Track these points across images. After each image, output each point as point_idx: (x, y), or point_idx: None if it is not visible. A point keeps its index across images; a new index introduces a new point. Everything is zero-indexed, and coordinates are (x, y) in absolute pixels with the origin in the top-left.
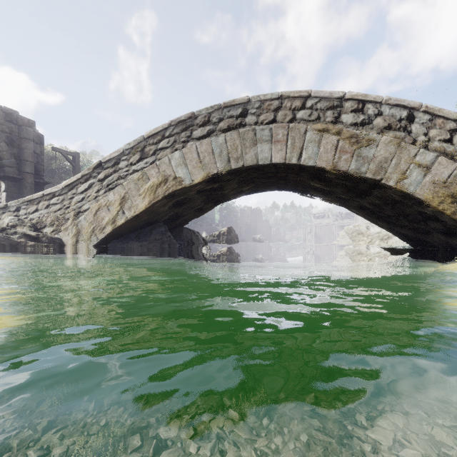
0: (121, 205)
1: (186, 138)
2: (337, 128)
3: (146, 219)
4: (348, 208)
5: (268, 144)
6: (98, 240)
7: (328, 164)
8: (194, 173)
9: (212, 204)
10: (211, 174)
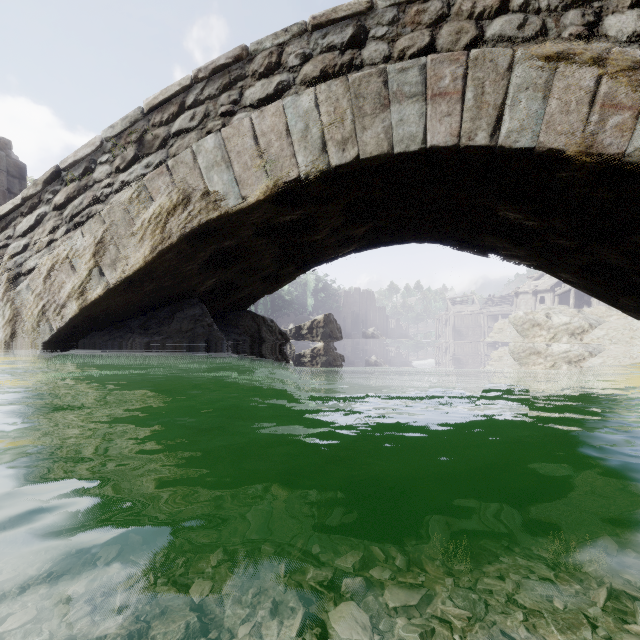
0: (97, 257)
1: (230, 106)
2: (595, 47)
3: (155, 289)
4: (554, 273)
5: (418, 103)
6: (52, 332)
7: (572, 141)
8: (247, 182)
9: (295, 267)
10: (284, 181)
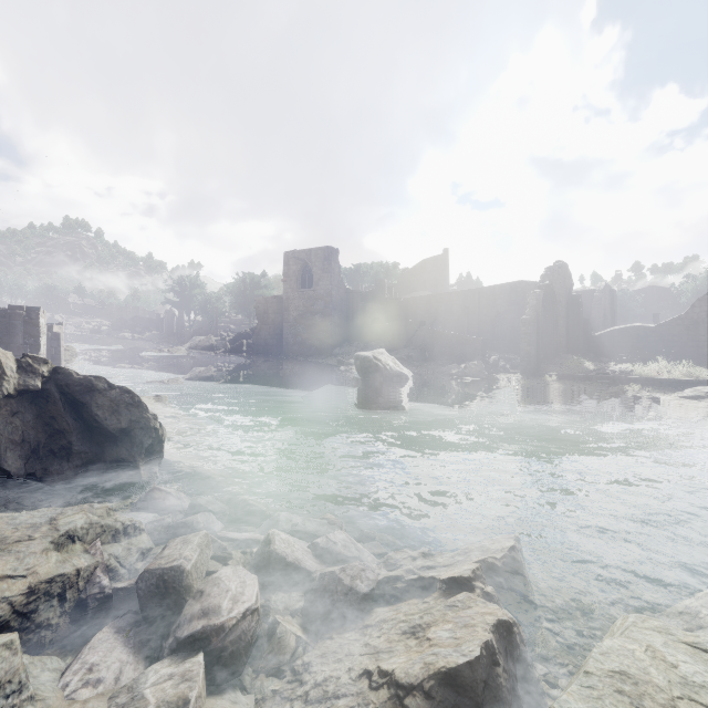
0: None
1: None
2: None
3: None
4: None
5: None
6: None
7: None
8: None
9: None
10: None
